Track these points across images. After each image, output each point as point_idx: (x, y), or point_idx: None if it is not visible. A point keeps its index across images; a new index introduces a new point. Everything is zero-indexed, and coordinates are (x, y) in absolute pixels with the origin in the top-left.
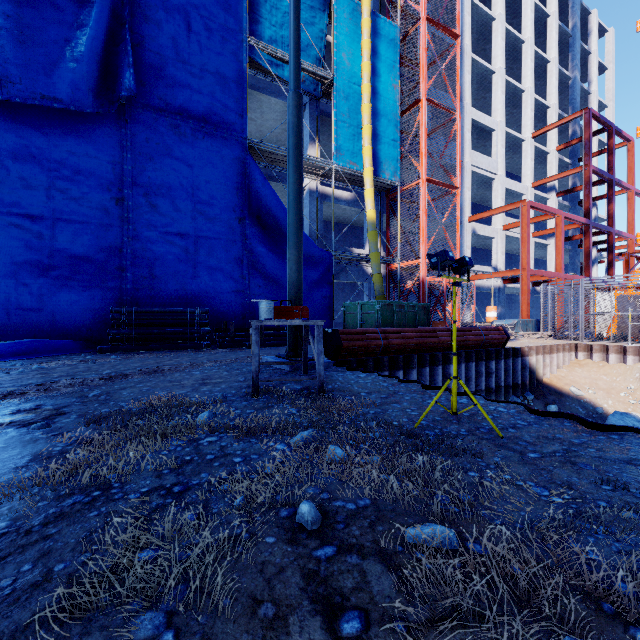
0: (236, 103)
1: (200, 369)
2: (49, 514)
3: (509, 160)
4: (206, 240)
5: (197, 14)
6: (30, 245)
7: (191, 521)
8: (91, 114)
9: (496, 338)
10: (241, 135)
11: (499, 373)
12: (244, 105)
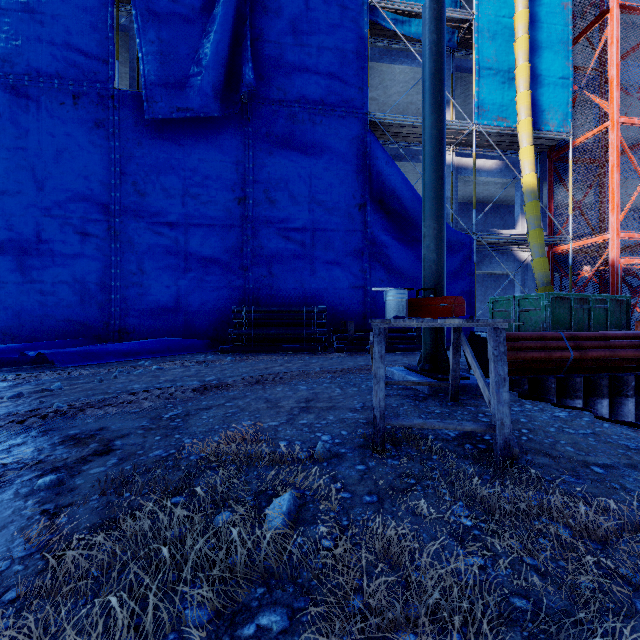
0: (355, 76)
1: (308, 382)
2: None
3: None
4: (324, 233)
5: None
6: (170, 250)
7: None
8: (217, 119)
9: None
10: (361, 111)
11: None
12: (364, 76)
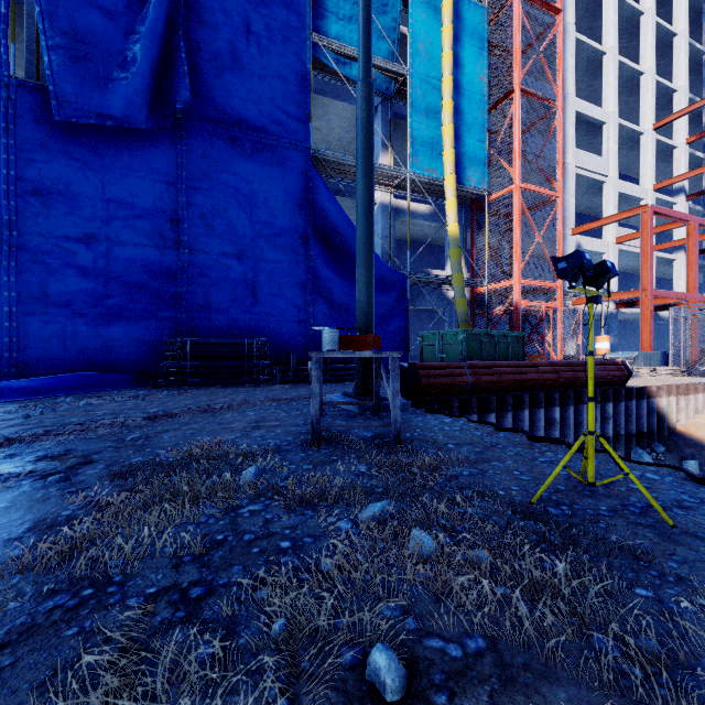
0: (299, 109)
1: (255, 409)
2: (14, 626)
3: (623, 159)
4: (266, 263)
5: (256, 13)
6: (85, 273)
7: (203, 661)
8: (146, 131)
9: (614, 375)
10: (304, 145)
11: (618, 418)
12: (307, 111)
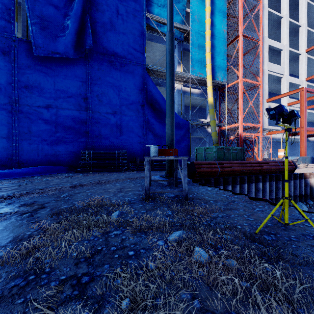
0: (140, 47)
1: (120, 182)
2: None
3: (290, 66)
4: (125, 117)
5: (121, 5)
6: (47, 122)
7: None
8: (73, 59)
9: (288, 167)
10: (142, 63)
11: (290, 188)
12: (144, 48)
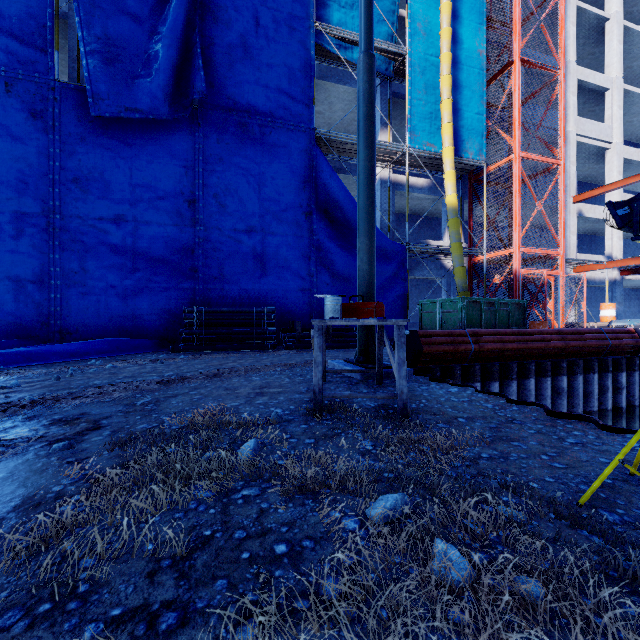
0: (303, 93)
1: (260, 374)
2: None
3: (626, 125)
4: (273, 238)
5: (264, 7)
6: (116, 250)
7: None
8: (167, 121)
9: (627, 343)
10: (308, 126)
11: (631, 388)
12: (311, 94)
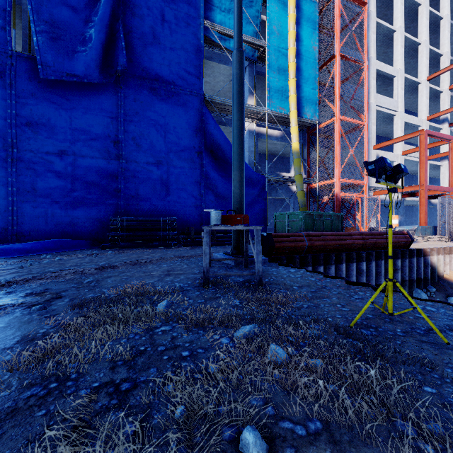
0: (195, 69)
1: (167, 262)
2: (3, 409)
3: (407, 100)
4: (174, 169)
5: (168, 8)
6: (59, 175)
7: (128, 435)
8: (98, 84)
9: (402, 241)
10: (199, 92)
11: (404, 269)
12: (201, 70)
